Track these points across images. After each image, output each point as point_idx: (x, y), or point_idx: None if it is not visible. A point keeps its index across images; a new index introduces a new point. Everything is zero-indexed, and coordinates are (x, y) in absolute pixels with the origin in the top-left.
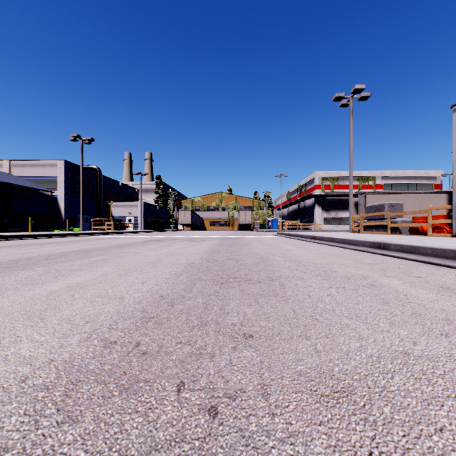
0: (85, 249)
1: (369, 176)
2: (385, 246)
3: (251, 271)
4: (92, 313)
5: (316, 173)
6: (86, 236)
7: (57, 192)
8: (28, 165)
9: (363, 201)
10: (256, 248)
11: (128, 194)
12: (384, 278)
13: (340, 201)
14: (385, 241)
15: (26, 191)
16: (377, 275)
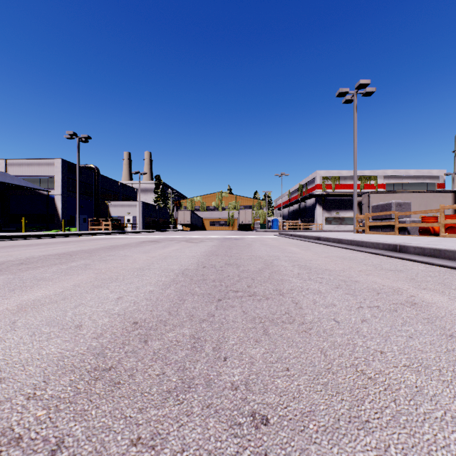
0: (71, 252)
1: (371, 175)
2: (402, 248)
3: (255, 280)
4: (21, 359)
5: (317, 172)
6: (81, 237)
7: (54, 192)
8: (24, 164)
9: (366, 201)
10: (258, 250)
11: (127, 193)
12: (421, 291)
13: (341, 201)
14: (401, 243)
15: (23, 190)
16: (410, 287)
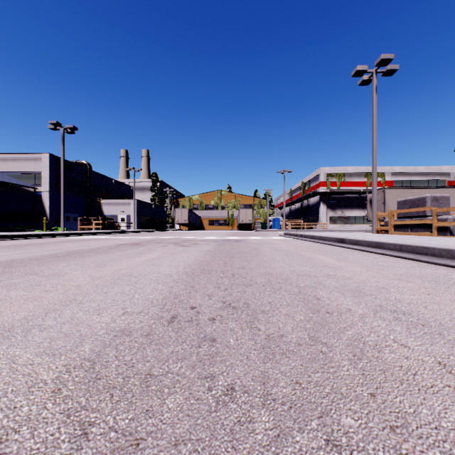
0: None
1: (378, 172)
2: None
3: None
4: None
5: (321, 169)
6: (57, 238)
7: (41, 189)
8: (9, 159)
9: (381, 197)
10: (272, 260)
11: (122, 191)
12: None
13: (347, 199)
14: None
15: (8, 187)
16: None
